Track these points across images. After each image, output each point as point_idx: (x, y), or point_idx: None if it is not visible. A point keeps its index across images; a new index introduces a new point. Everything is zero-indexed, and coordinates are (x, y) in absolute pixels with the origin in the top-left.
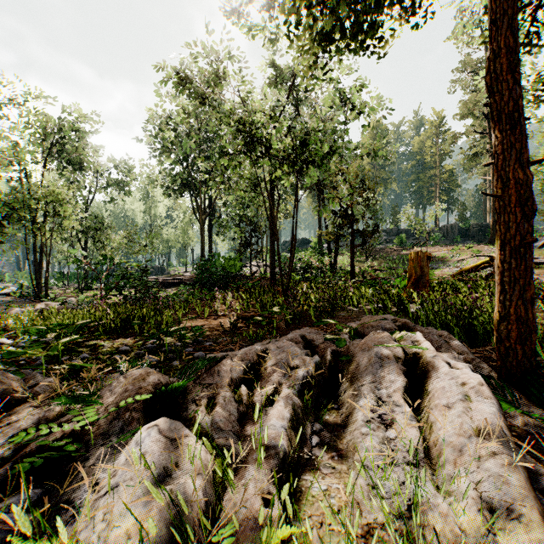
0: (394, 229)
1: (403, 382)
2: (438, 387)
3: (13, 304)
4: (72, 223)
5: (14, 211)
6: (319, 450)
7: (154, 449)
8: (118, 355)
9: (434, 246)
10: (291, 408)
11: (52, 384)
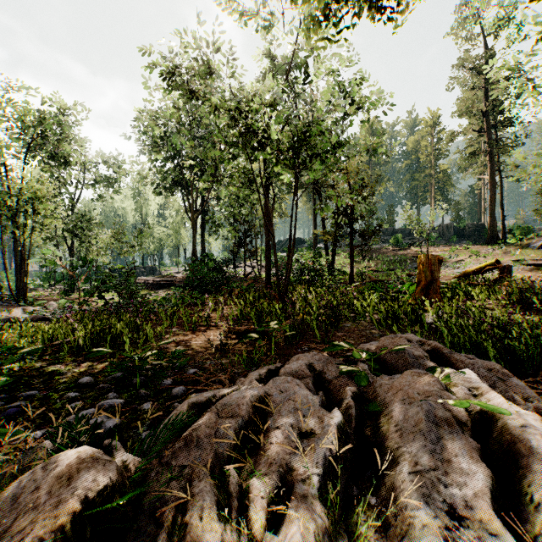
0: (390, 229)
1: (486, 476)
2: None
3: None
4: (54, 221)
5: None
6: None
7: None
8: (74, 392)
9: (431, 247)
10: None
11: None
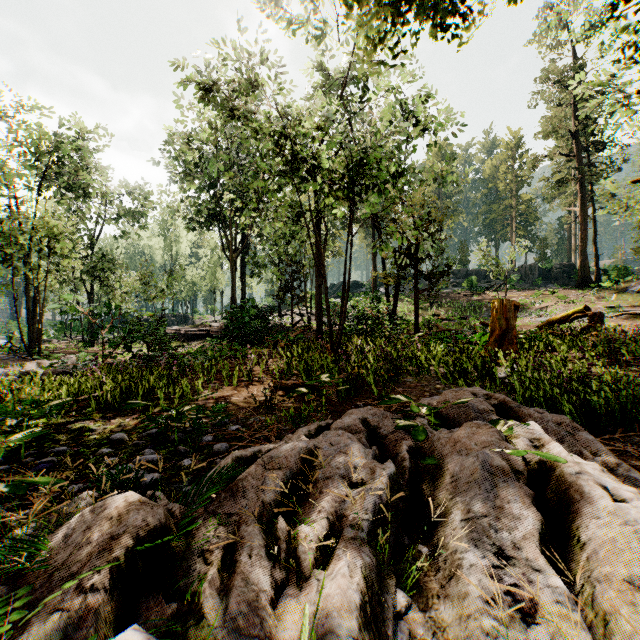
0: (463, 270)
1: (536, 520)
2: (601, 537)
3: None
4: (72, 262)
5: None
6: None
7: None
8: (107, 448)
9: (511, 291)
10: (360, 578)
11: None
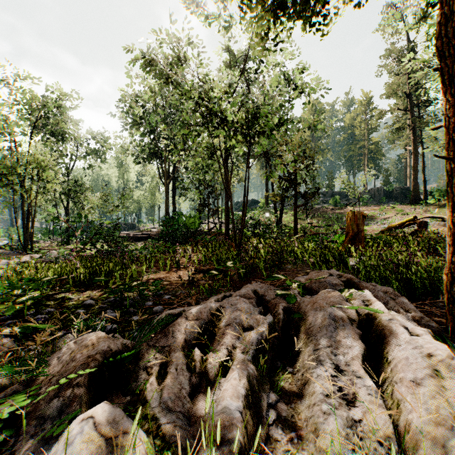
0: (330, 192)
1: (361, 348)
2: (400, 356)
3: (2, 256)
4: (54, 186)
5: (3, 175)
6: (276, 428)
7: (83, 454)
8: (82, 309)
9: (364, 206)
10: (246, 381)
11: (5, 346)
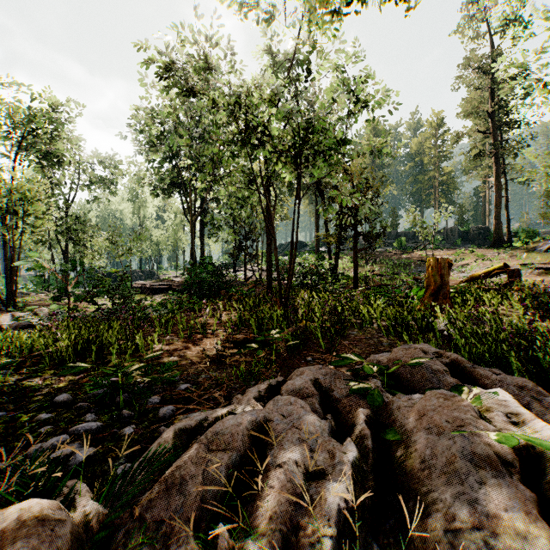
0: (393, 232)
1: None
2: None
3: None
4: (46, 223)
5: None
6: None
7: None
8: (47, 413)
9: (435, 250)
10: None
11: None
